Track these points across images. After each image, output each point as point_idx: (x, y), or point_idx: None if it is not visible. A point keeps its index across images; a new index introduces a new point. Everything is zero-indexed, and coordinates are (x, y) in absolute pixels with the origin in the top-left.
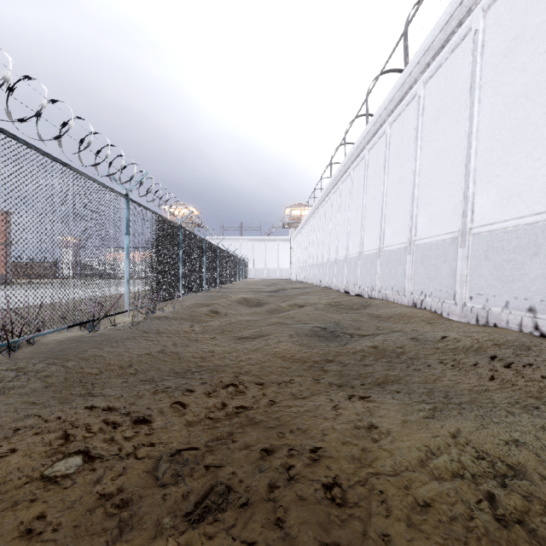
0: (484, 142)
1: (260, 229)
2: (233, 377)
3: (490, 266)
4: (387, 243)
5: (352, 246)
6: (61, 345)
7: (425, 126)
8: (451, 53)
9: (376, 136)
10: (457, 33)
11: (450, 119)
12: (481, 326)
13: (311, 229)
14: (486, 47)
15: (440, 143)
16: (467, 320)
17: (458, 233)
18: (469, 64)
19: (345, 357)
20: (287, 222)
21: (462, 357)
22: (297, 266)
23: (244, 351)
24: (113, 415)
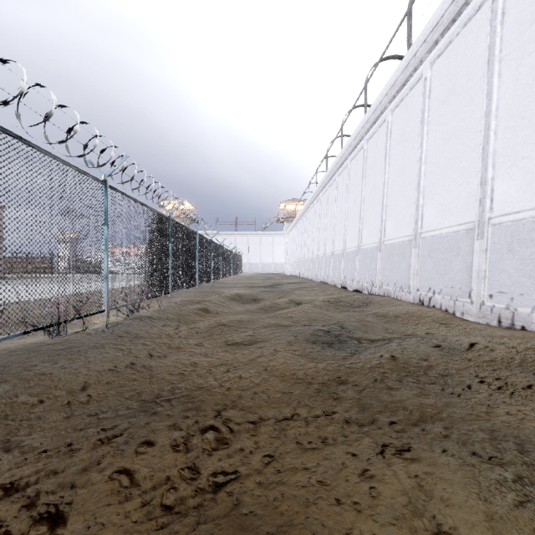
0: (505, 120)
1: (255, 223)
2: (214, 412)
3: (516, 260)
4: (389, 236)
5: (350, 239)
6: (9, 358)
7: (432, 110)
8: (463, 27)
9: (376, 124)
10: (471, 4)
11: (462, 99)
12: (505, 328)
13: (306, 223)
14: (508, 14)
15: (451, 126)
16: (487, 321)
17: (474, 223)
18: (487, 35)
19: (360, 375)
20: (281, 217)
21: (507, 375)
22: (292, 261)
23: (233, 365)
24: (9, 503)
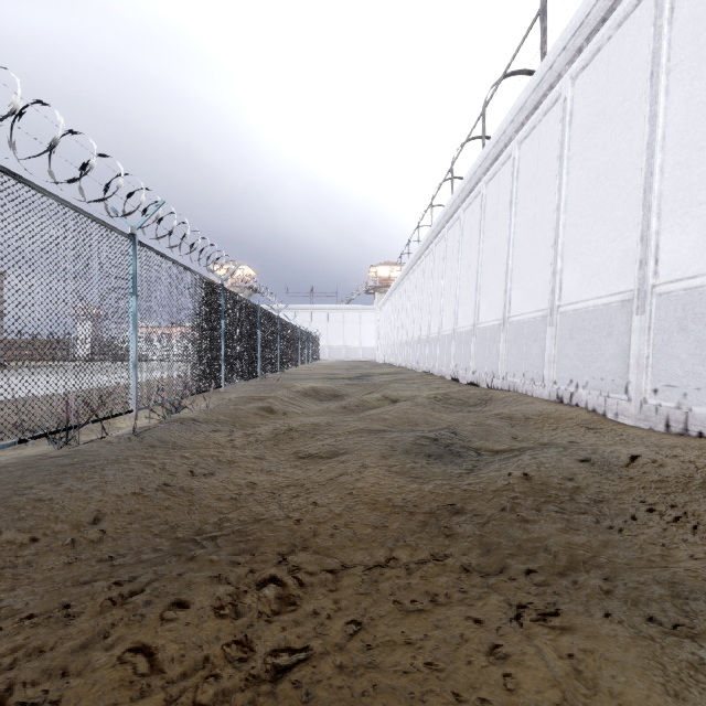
0: (675, 153)
1: (337, 295)
2: (277, 556)
3: (690, 343)
4: (515, 311)
5: (463, 316)
6: None
7: (574, 140)
8: (617, 28)
9: (498, 161)
10: None
11: (615, 125)
12: (676, 435)
13: (405, 294)
14: (678, 10)
15: (600, 163)
16: (650, 425)
17: (632, 293)
18: (649, 39)
19: (482, 502)
20: (371, 286)
21: (686, 501)
22: (385, 344)
23: (305, 487)
24: None
